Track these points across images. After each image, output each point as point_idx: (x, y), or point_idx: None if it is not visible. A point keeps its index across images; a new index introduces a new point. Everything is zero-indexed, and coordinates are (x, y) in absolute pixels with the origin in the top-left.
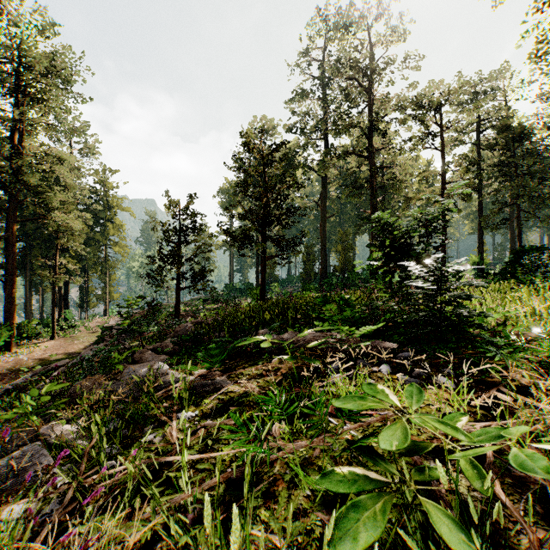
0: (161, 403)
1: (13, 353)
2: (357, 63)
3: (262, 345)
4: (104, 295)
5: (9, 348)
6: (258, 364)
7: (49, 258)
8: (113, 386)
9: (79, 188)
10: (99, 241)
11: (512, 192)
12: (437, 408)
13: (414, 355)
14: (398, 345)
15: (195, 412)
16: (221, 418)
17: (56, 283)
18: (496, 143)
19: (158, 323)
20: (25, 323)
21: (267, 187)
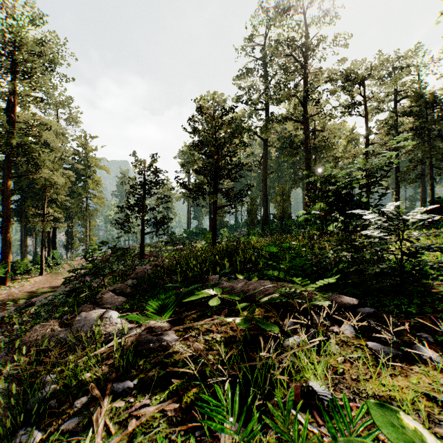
0: (99, 366)
1: (7, 287)
2: (293, 43)
3: (210, 304)
4: (85, 238)
5: (4, 282)
6: (207, 315)
7: (38, 208)
8: (64, 334)
9: (64, 151)
10: (81, 194)
11: (426, 151)
12: (438, 402)
13: (375, 311)
14: (353, 298)
15: (134, 380)
16: (160, 396)
17: (43, 228)
18: (411, 111)
19: (125, 263)
20: (18, 261)
21: (218, 146)
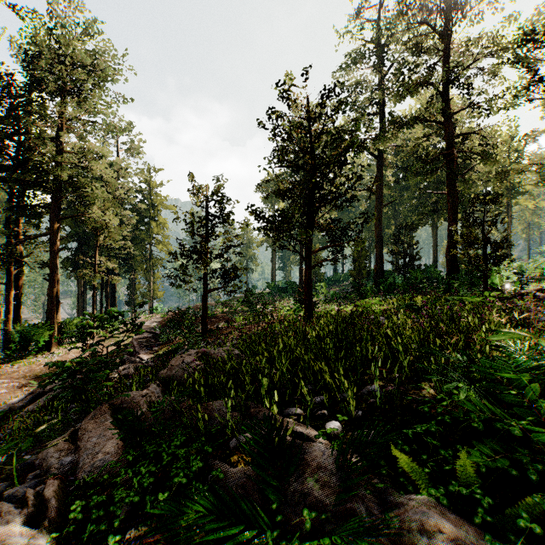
0: None
1: (49, 354)
2: (429, 1)
3: None
4: (148, 293)
5: (48, 348)
6: None
7: (89, 256)
8: None
9: (125, 188)
10: (144, 240)
11: None
12: None
13: None
14: None
15: None
16: None
17: (93, 281)
18: None
19: (181, 332)
20: (66, 322)
21: (314, 154)
